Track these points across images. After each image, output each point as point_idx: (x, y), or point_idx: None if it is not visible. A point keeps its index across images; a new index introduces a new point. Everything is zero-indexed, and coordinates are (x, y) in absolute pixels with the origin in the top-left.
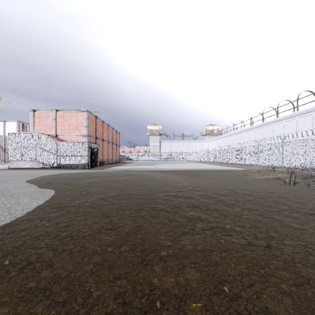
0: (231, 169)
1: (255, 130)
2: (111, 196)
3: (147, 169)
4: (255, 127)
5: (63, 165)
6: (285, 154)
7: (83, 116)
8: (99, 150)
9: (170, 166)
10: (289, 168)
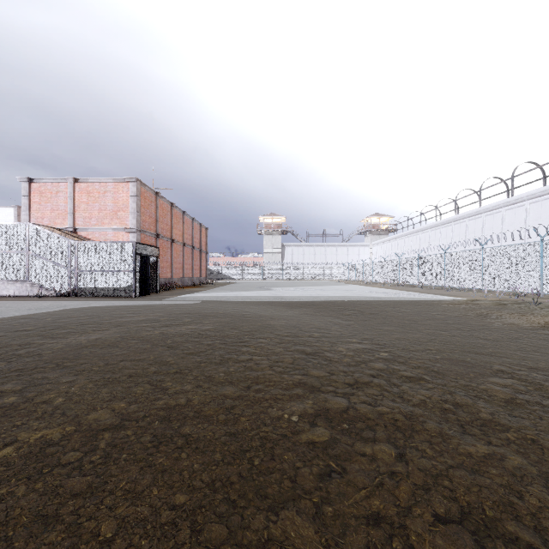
0: (434, 298)
1: (465, 222)
2: (94, 431)
3: (256, 299)
4: (464, 217)
5: (82, 289)
6: (548, 267)
7: (128, 191)
8: (163, 261)
9: (303, 291)
10: (547, 295)
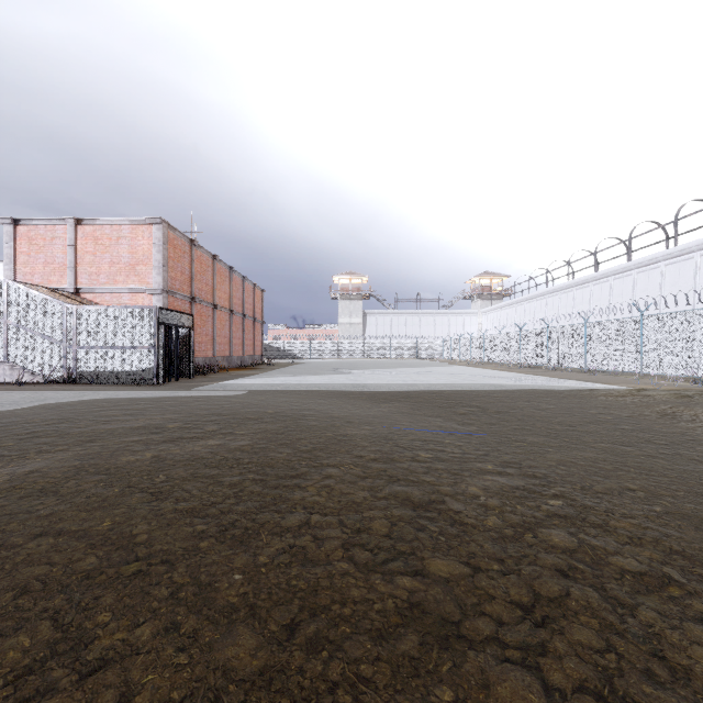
0: (582, 386)
1: (609, 281)
2: None
3: (327, 388)
4: (607, 275)
5: (83, 373)
6: None
7: (151, 236)
8: (202, 333)
9: (392, 375)
10: None
